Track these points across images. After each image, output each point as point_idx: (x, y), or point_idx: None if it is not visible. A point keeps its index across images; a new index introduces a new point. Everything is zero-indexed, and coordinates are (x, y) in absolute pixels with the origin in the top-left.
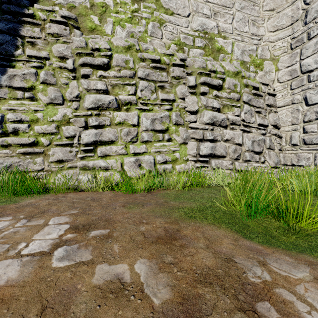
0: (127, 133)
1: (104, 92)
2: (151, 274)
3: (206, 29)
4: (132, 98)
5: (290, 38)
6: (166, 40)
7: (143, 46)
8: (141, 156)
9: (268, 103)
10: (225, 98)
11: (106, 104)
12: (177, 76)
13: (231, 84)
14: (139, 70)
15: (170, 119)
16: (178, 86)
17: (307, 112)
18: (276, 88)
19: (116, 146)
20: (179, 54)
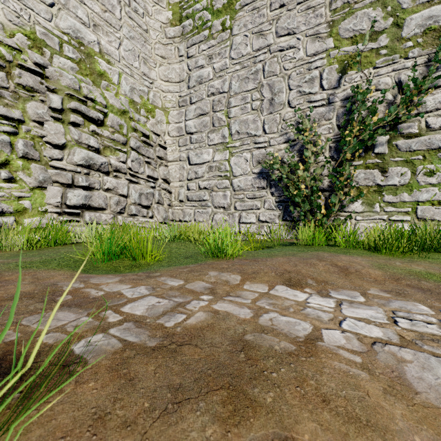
0: None
1: None
2: None
3: (82, 39)
4: None
5: (179, 95)
6: (6, 21)
7: None
8: None
9: (159, 155)
10: (108, 138)
11: None
12: (28, 86)
13: (116, 123)
14: None
15: (12, 148)
16: (30, 101)
17: (190, 171)
18: (167, 141)
19: None
20: (32, 55)
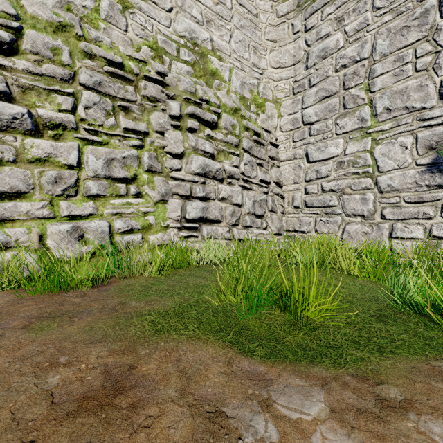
0: (56, 179)
1: (0, 96)
2: None
3: (197, 39)
4: (67, 118)
5: (293, 81)
6: (133, 37)
7: (91, 33)
8: (84, 221)
9: (271, 154)
10: (221, 141)
11: (6, 120)
12: (151, 96)
13: (229, 124)
14: (82, 72)
15: (139, 162)
16: (153, 112)
17: (308, 170)
18: (278, 137)
19: (29, 203)
20: (155, 64)
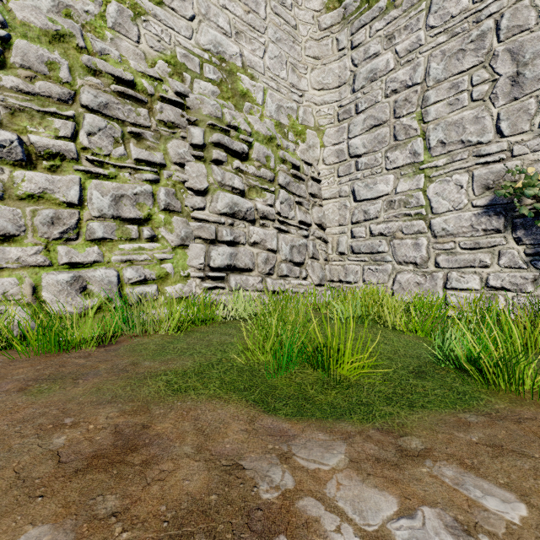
0: (53, 220)
1: None
2: None
3: (224, 54)
4: (66, 146)
5: (338, 105)
6: (147, 49)
7: (95, 44)
8: (87, 269)
9: (312, 191)
10: (253, 175)
11: None
12: (169, 121)
13: (262, 155)
14: (84, 91)
15: (154, 199)
16: (171, 140)
17: (355, 210)
18: (321, 171)
19: (20, 248)
20: (173, 83)
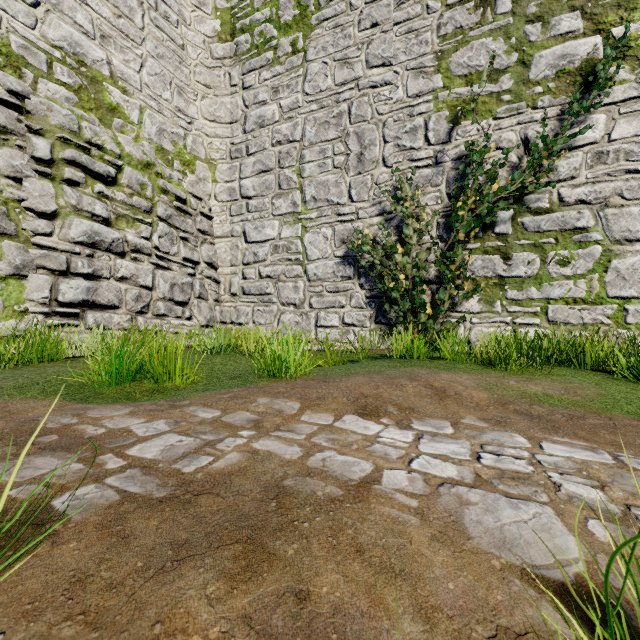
0: None
1: None
2: None
3: (84, 57)
4: None
5: (230, 142)
6: None
7: None
8: None
9: (201, 227)
10: (123, 203)
11: None
12: None
13: (135, 181)
14: None
15: None
16: (1, 147)
17: (246, 251)
18: (213, 207)
19: None
20: (5, 78)
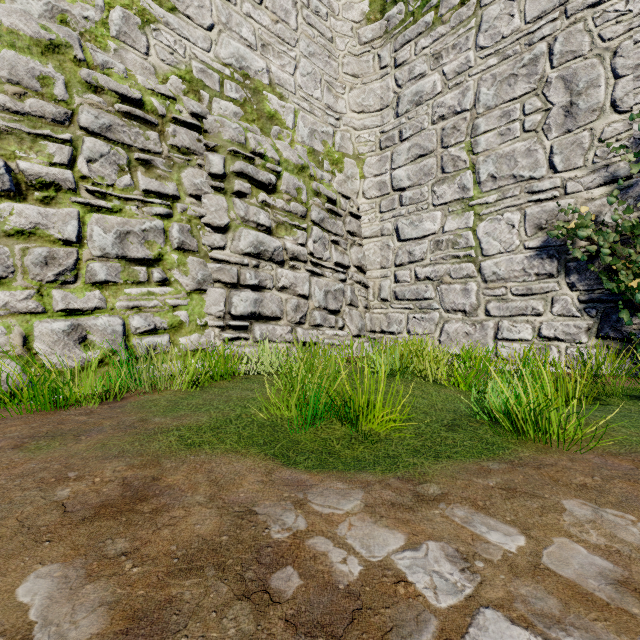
0: (46, 260)
1: None
2: (64, 594)
3: (248, 69)
4: (62, 175)
5: (380, 131)
6: (158, 62)
7: (96, 56)
8: (87, 317)
9: (350, 228)
10: (282, 210)
11: None
12: (183, 146)
13: (292, 186)
14: (83, 111)
15: (166, 237)
16: (186, 168)
17: (399, 251)
18: (361, 206)
19: (8, 292)
20: (188, 102)
